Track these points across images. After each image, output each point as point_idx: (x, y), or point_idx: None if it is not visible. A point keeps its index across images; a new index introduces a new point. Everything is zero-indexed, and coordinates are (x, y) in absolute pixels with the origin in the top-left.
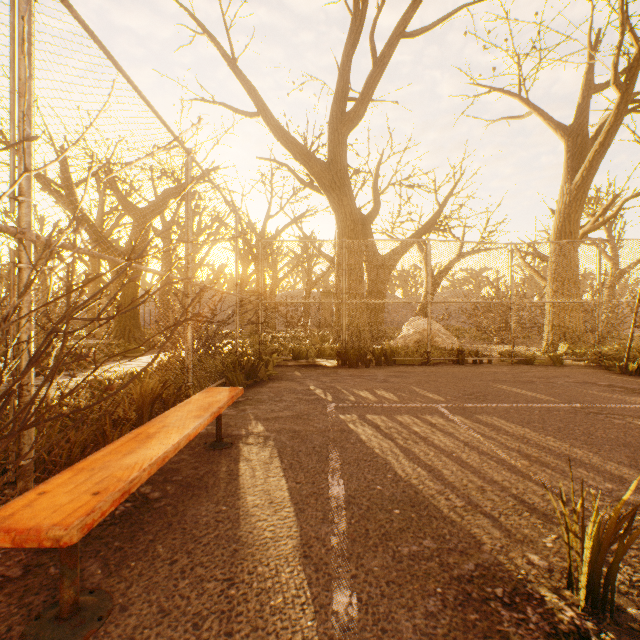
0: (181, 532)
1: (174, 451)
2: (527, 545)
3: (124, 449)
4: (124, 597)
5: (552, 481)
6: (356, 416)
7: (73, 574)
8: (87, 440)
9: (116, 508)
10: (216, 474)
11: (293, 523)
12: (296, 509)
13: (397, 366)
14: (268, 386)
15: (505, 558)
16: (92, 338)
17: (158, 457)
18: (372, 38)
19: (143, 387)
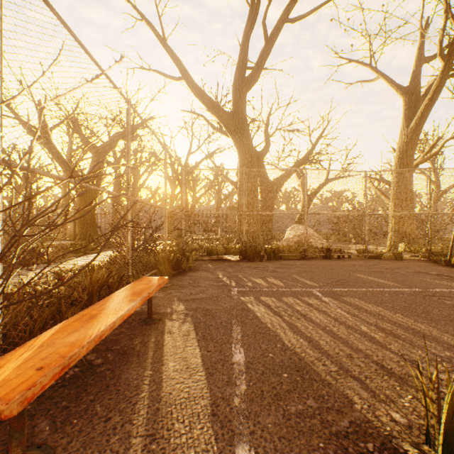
0: (116, 393)
1: (110, 329)
2: (389, 404)
3: (70, 328)
4: (65, 451)
5: (404, 350)
6: (253, 298)
7: (20, 435)
8: (47, 318)
9: (67, 372)
10: (146, 344)
11: (204, 385)
12: (207, 373)
13: (282, 260)
14: (188, 275)
15: (373, 416)
16: (63, 240)
17: (96, 335)
18: (264, 22)
19: (92, 277)
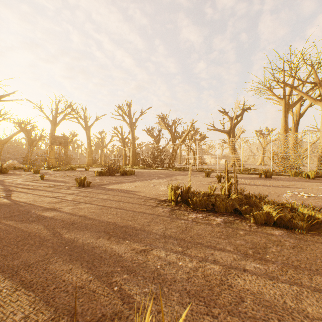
0: None
1: None
2: None
3: None
4: None
5: None
6: None
7: None
8: None
9: None
10: None
11: None
12: None
13: None
14: None
15: None
16: None
17: None
18: None
19: None
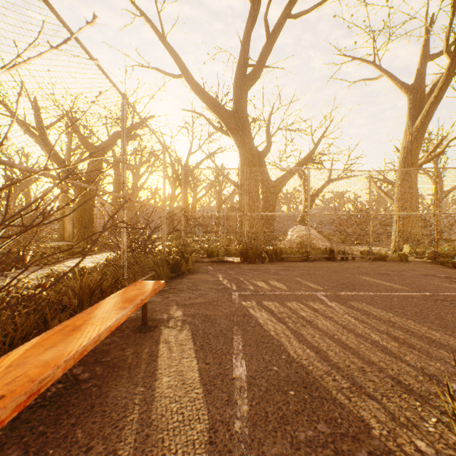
0: (101, 415)
1: (94, 343)
2: (412, 430)
3: (47, 343)
4: None
5: (420, 362)
6: (255, 302)
7: None
8: (31, 327)
9: (48, 389)
10: (139, 355)
11: (201, 405)
12: (204, 390)
13: (285, 262)
14: (187, 278)
15: (394, 445)
16: (62, 241)
17: (75, 352)
18: (266, 18)
19: (83, 281)
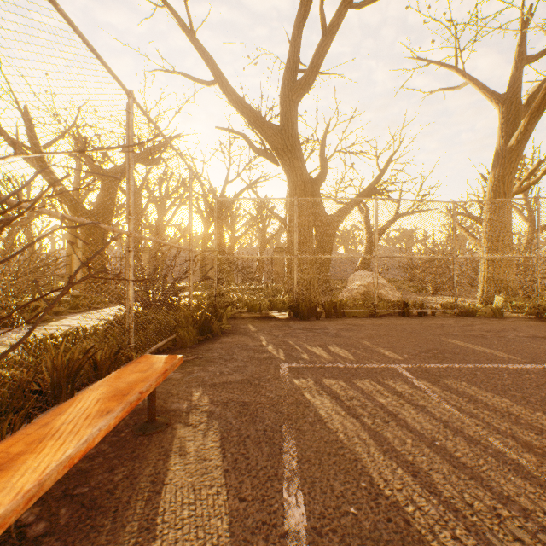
0: None
1: (25, 504)
2: None
3: None
4: None
5: None
6: (312, 381)
7: None
8: None
9: None
10: (135, 482)
11: None
12: None
13: (346, 318)
14: (220, 341)
15: None
16: None
17: None
18: (322, 7)
19: (59, 358)
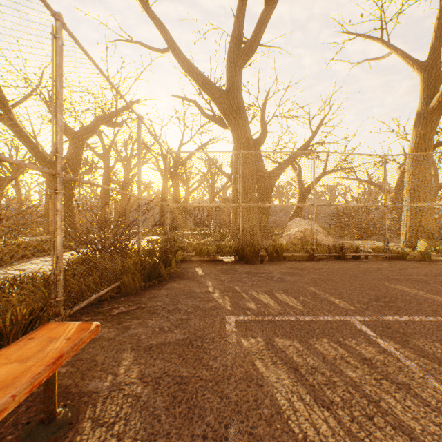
0: None
1: None
2: None
3: None
4: None
5: None
6: (262, 341)
7: None
8: None
9: None
10: None
11: None
12: None
13: (287, 261)
14: (167, 287)
15: None
16: (46, 235)
17: None
18: None
19: None
